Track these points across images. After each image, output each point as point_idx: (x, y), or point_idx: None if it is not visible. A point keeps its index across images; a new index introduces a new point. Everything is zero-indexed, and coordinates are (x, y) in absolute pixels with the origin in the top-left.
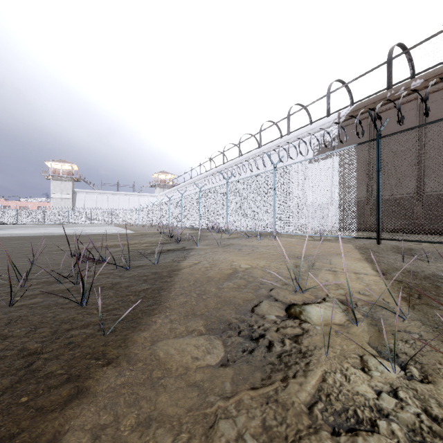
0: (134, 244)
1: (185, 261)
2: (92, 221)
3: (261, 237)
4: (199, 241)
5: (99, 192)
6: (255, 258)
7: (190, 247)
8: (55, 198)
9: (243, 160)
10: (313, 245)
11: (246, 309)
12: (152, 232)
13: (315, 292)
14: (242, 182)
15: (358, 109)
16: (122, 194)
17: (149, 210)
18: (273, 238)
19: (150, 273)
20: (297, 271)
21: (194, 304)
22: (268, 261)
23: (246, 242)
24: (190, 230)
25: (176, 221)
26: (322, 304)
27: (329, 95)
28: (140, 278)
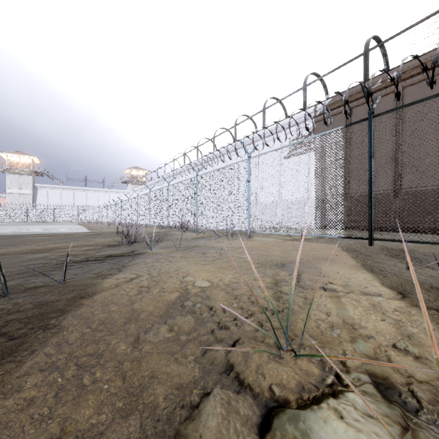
0: (71, 247)
1: (115, 277)
2: (55, 218)
3: (233, 237)
4: (158, 242)
5: (64, 188)
6: (219, 268)
7: (142, 251)
8: (12, 193)
9: (217, 155)
10: (293, 246)
11: (162, 434)
12: (110, 232)
13: (317, 350)
14: (213, 174)
15: (335, 102)
16: (90, 190)
17: (118, 206)
18: (246, 238)
19: (34, 304)
20: (278, 293)
21: (40, 414)
22: (236, 273)
23: (214, 243)
24: (158, 229)
25: (144, 219)
26: (342, 404)
27: (305, 88)
28: (0, 319)
